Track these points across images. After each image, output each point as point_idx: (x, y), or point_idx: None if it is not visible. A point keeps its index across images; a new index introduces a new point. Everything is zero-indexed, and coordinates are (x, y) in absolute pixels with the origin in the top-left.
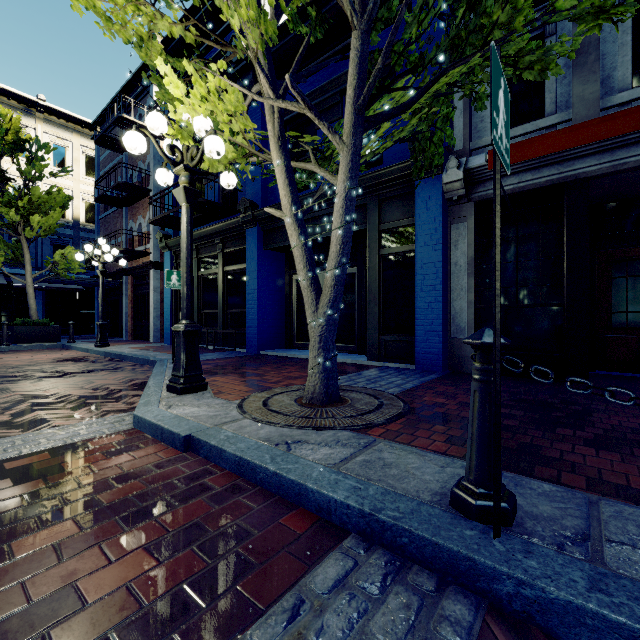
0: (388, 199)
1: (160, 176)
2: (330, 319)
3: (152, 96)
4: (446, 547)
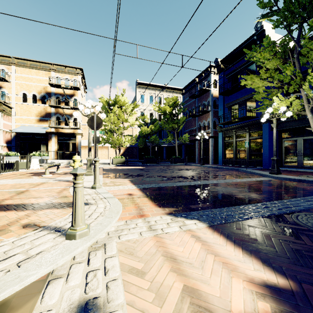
0: None
1: (263, 120)
2: None
3: (211, 78)
4: None
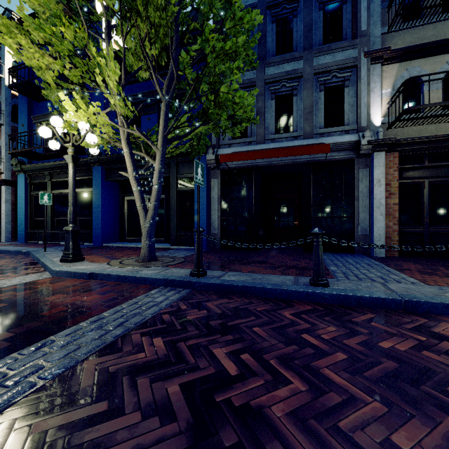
0: (181, 162)
1: (52, 145)
2: (152, 224)
3: (4, 52)
4: (185, 280)
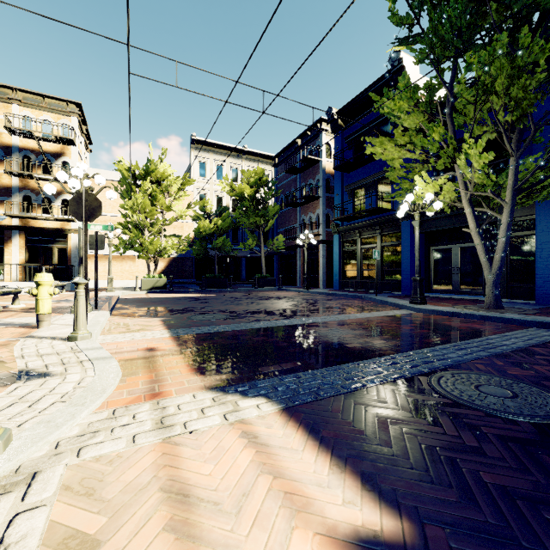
0: None
1: (400, 214)
2: (498, 274)
3: (321, 140)
4: None
